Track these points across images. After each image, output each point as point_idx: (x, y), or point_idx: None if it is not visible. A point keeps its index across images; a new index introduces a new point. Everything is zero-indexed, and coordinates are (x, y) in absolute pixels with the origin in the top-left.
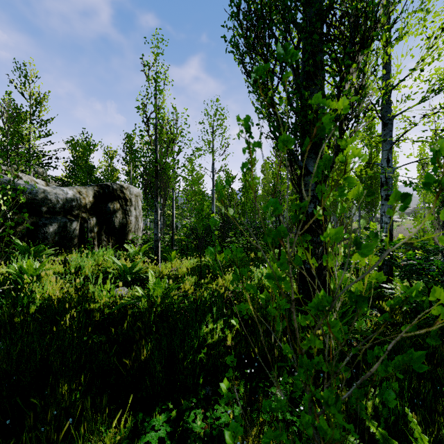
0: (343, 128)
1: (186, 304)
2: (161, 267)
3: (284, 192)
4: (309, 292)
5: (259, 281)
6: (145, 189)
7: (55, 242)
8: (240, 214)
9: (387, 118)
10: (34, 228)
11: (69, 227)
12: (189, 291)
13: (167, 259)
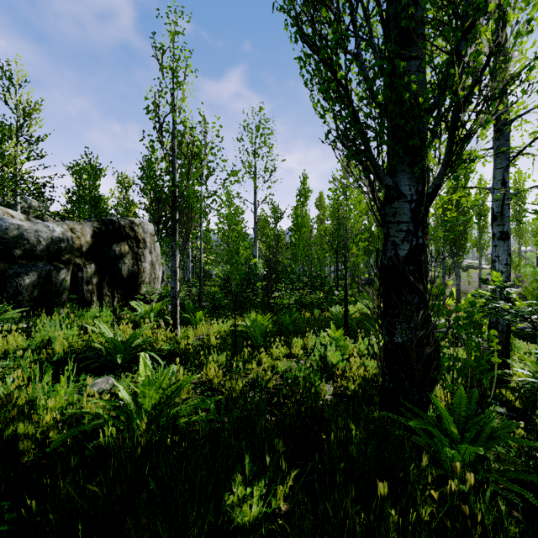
0: (462, 121)
1: (203, 416)
2: (180, 335)
3: (353, 229)
4: (402, 380)
5: (320, 358)
6: (157, 223)
7: (34, 298)
8: (290, 259)
9: (502, 122)
10: (1, 279)
11: (55, 277)
12: (214, 379)
13: (191, 322)
